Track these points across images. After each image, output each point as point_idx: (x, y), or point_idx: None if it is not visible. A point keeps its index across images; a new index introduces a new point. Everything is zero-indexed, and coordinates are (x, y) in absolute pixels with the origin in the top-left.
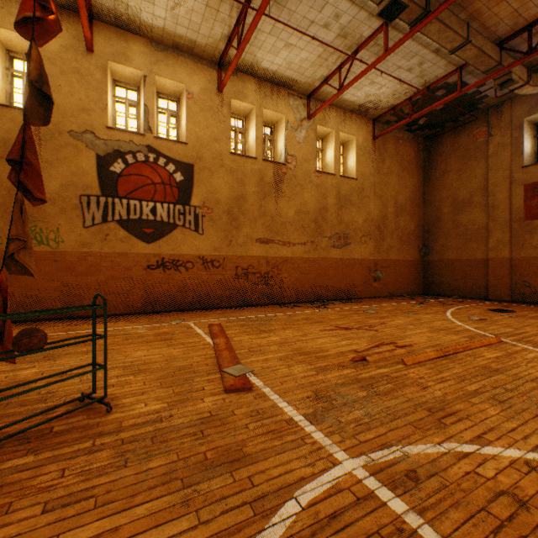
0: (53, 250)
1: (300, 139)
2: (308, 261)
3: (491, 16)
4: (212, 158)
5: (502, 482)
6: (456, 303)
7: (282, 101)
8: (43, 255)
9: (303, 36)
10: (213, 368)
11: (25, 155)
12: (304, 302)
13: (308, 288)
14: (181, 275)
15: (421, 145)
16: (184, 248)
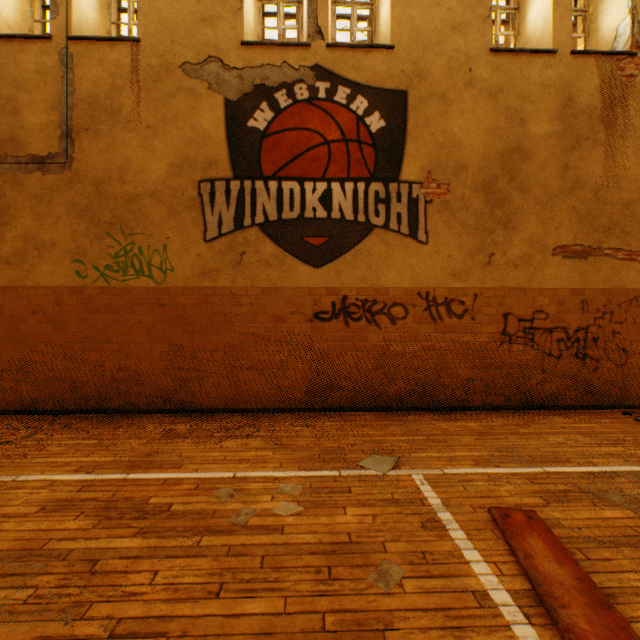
0: (157, 285)
1: None
2: None
3: None
4: (446, 70)
5: None
6: None
7: None
8: (142, 296)
9: None
10: None
11: None
12: None
13: None
14: (381, 333)
15: None
16: (386, 274)
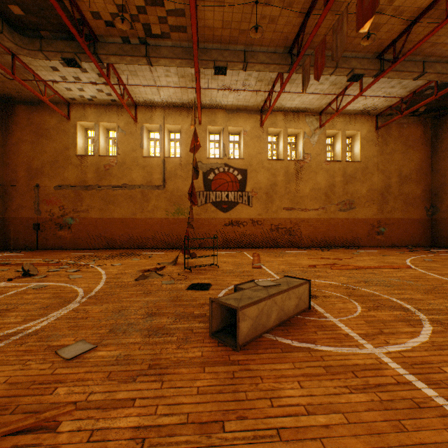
0: (186, 217)
1: (313, 142)
2: (319, 221)
3: (443, 52)
4: (257, 164)
5: (316, 284)
6: (445, 252)
7: (300, 121)
8: (182, 220)
9: (307, 90)
10: (250, 264)
11: (192, 191)
12: (317, 247)
13: (320, 238)
14: (241, 229)
15: (428, 124)
16: (242, 214)
